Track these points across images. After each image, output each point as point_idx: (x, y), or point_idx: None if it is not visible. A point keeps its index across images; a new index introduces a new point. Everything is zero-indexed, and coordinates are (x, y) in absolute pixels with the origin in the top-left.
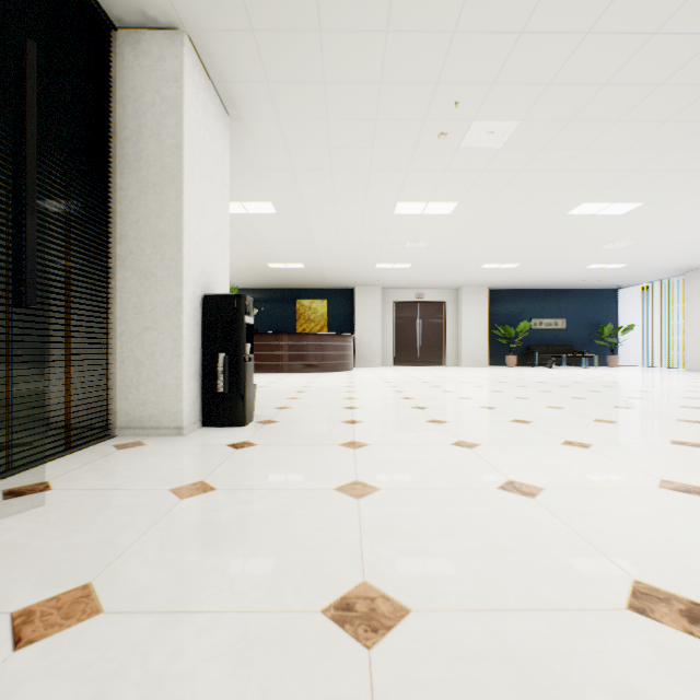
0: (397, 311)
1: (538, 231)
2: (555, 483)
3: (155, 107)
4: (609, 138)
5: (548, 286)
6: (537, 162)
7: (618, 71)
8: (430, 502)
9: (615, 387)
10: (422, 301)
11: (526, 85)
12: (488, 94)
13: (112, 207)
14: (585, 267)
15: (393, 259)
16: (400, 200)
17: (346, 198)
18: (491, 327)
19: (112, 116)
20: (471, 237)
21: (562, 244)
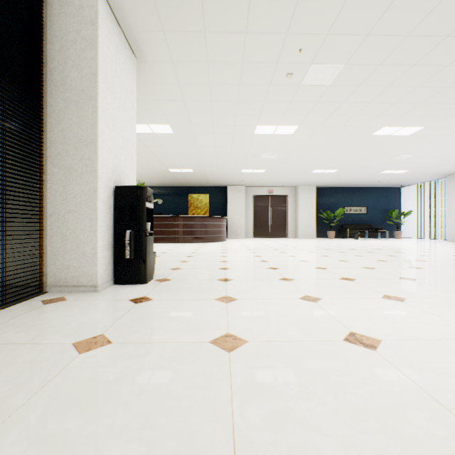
0: (255, 201)
1: (352, 147)
2: (388, 335)
3: (77, 44)
4: (406, 78)
5: (355, 185)
6: (354, 96)
7: (418, 25)
8: (290, 355)
9: (405, 253)
10: (272, 195)
11: (351, 36)
12: (323, 43)
13: (43, 119)
14: (381, 172)
15: (253, 166)
16: (259, 124)
17: (221, 122)
18: (318, 212)
19: (43, 50)
20: (306, 151)
21: (367, 156)
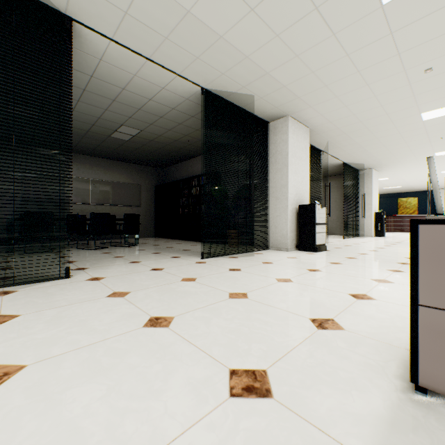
0: None
1: None
2: None
3: (366, 182)
4: None
5: None
6: None
7: None
8: None
9: None
10: None
11: None
12: None
13: (358, 199)
14: None
15: None
16: (441, 171)
17: (416, 174)
18: None
19: (358, 184)
20: None
21: None
